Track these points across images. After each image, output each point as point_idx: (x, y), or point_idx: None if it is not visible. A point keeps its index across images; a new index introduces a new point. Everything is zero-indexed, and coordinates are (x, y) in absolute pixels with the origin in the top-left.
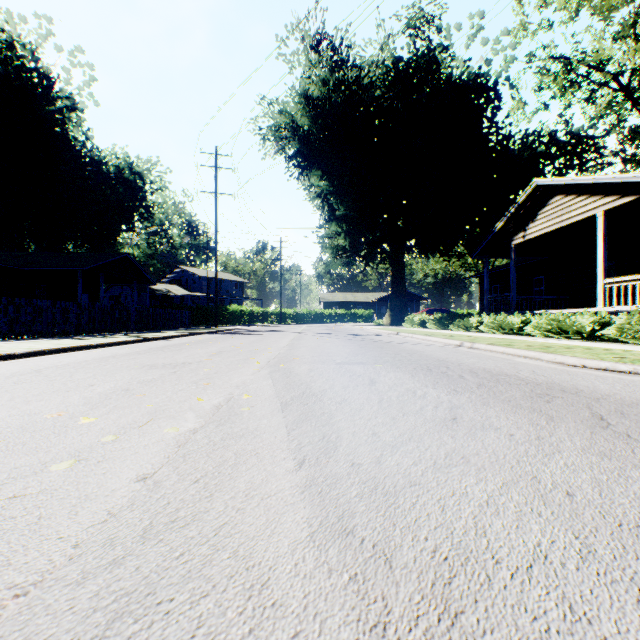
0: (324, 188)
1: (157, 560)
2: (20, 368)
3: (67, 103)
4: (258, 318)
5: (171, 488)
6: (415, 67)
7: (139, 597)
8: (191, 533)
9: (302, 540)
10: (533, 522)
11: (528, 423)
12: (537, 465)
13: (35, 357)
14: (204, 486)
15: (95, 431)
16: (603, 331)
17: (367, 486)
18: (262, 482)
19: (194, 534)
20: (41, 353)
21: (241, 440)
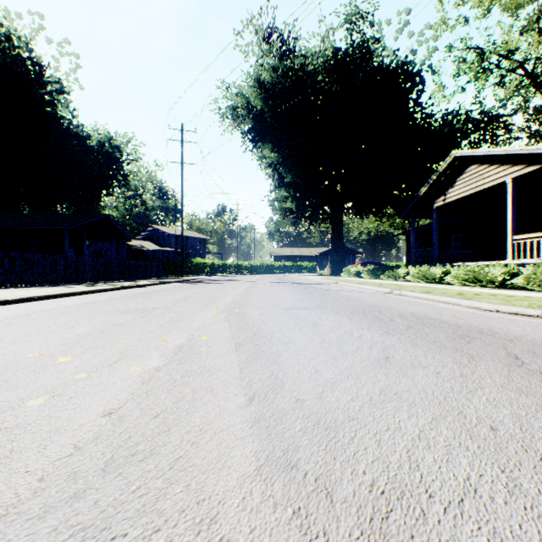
0: (274, 159)
1: (115, 494)
2: (12, 312)
3: (56, 87)
4: (218, 269)
5: (133, 423)
6: (351, 56)
7: (95, 532)
8: (148, 467)
9: (250, 474)
10: (462, 456)
11: (452, 362)
12: (462, 401)
13: (26, 303)
14: (163, 421)
15: (70, 369)
16: (512, 280)
17: (310, 421)
18: (215, 417)
19: (151, 468)
20: (31, 299)
21: (199, 377)
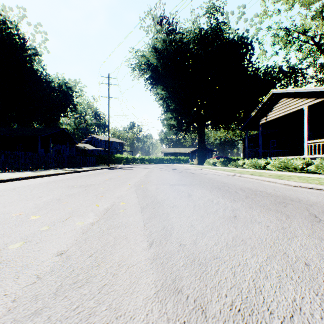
0: (164, 95)
1: (61, 311)
2: (4, 187)
3: (33, 51)
4: (130, 161)
5: (76, 260)
6: (210, 33)
7: None
8: (84, 291)
9: (151, 297)
10: (289, 284)
11: (276, 219)
12: (285, 245)
13: (14, 181)
14: (95, 259)
15: (38, 224)
16: (308, 168)
17: (189, 259)
18: (128, 256)
19: (86, 292)
20: (17, 179)
21: (118, 229)
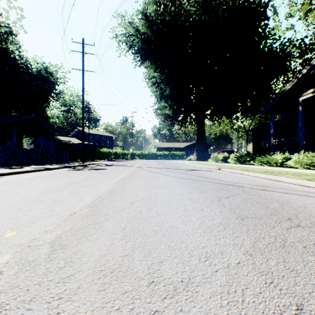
0: (157, 77)
1: None
2: None
3: (6, 30)
4: (119, 156)
5: None
6: None
7: None
8: None
9: None
10: None
11: None
12: None
13: None
14: None
15: None
16: None
17: None
18: None
19: None
20: None
21: None
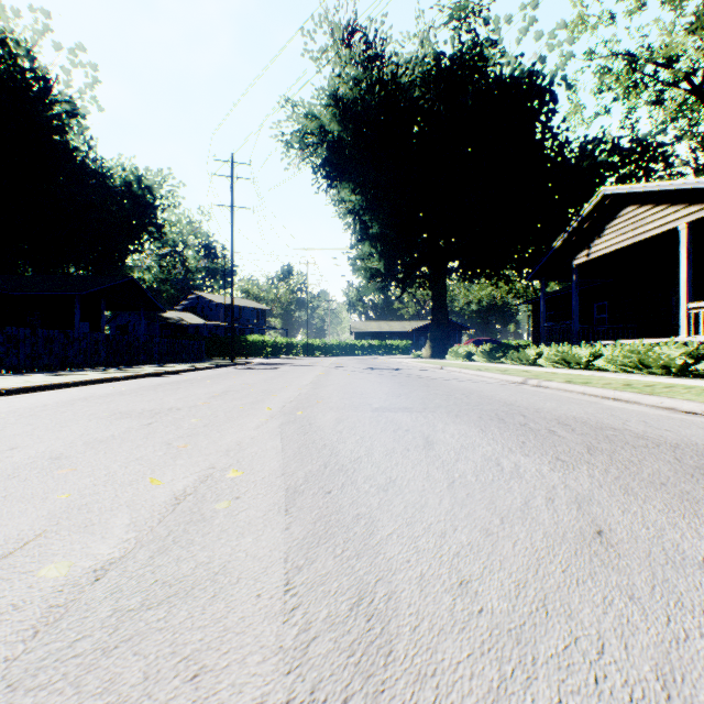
0: (356, 203)
1: None
2: None
3: (67, 108)
4: (282, 350)
5: None
6: (460, 64)
7: None
8: None
9: None
10: None
11: None
12: None
13: None
14: None
15: None
16: (697, 365)
17: None
18: None
19: None
20: None
21: (181, 609)
